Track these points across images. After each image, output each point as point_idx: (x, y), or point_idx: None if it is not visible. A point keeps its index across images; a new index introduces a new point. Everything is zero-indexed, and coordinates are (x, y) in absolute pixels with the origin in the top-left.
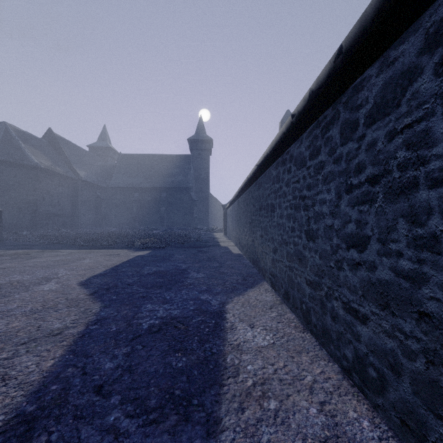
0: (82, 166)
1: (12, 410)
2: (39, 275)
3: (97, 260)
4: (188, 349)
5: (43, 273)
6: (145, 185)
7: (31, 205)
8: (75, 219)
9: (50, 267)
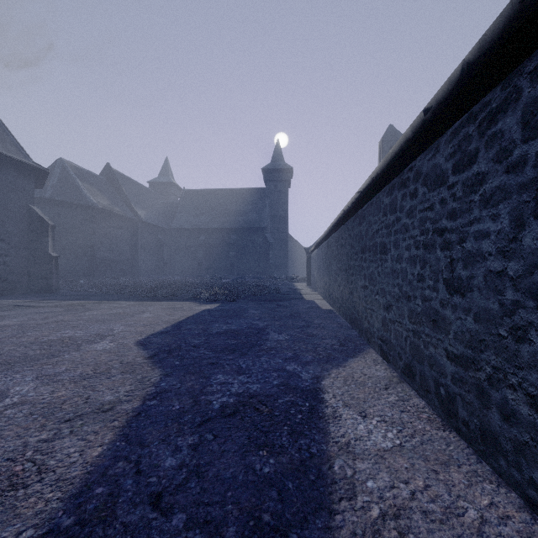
0: (142, 205)
1: (44, 521)
2: (93, 330)
3: (158, 314)
4: (276, 445)
5: (98, 328)
6: (212, 226)
7: (88, 251)
8: (135, 266)
9: (105, 322)
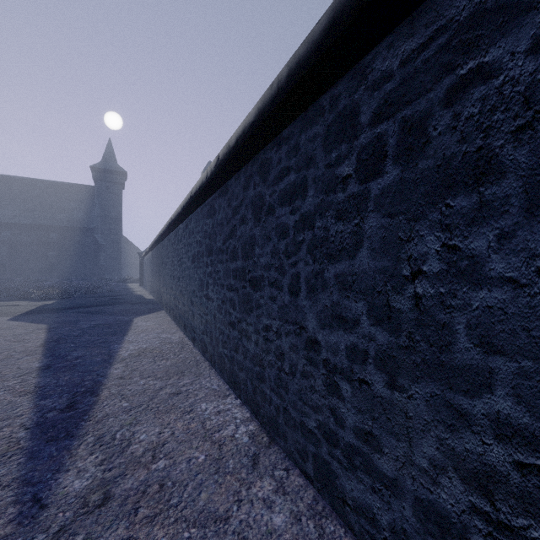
0: None
1: (43, 341)
2: None
3: None
4: (113, 328)
5: None
6: (22, 221)
7: None
8: None
9: None
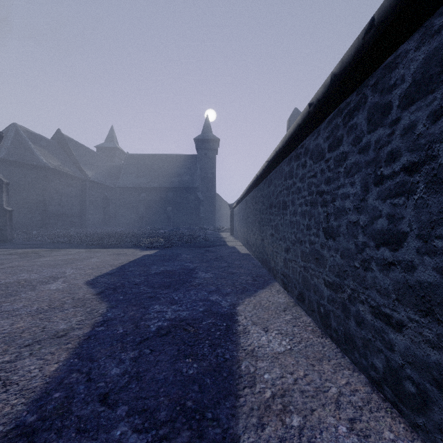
0: (90, 166)
1: (11, 420)
2: (47, 274)
3: (105, 259)
4: (199, 354)
5: (51, 271)
6: (152, 185)
7: (40, 205)
8: (83, 219)
9: (57, 266)
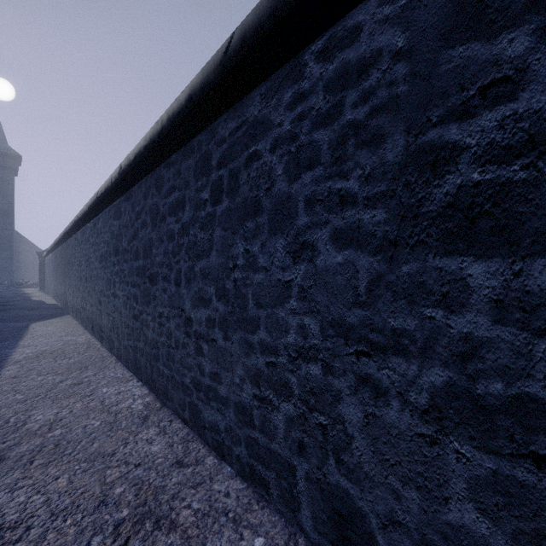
0: None
1: None
2: None
3: None
4: (4, 335)
5: None
6: None
7: None
8: None
9: None
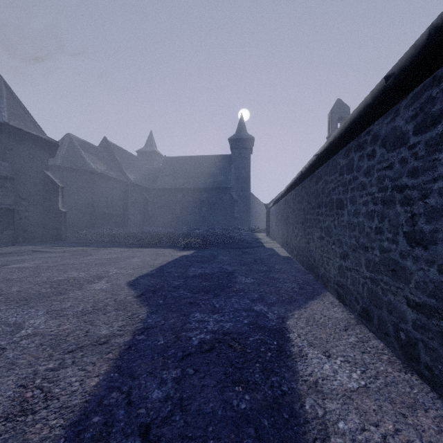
0: (132, 170)
1: None
2: (93, 272)
3: (145, 259)
4: (250, 381)
5: (96, 270)
6: (188, 186)
7: (90, 207)
8: (126, 219)
9: (102, 265)
